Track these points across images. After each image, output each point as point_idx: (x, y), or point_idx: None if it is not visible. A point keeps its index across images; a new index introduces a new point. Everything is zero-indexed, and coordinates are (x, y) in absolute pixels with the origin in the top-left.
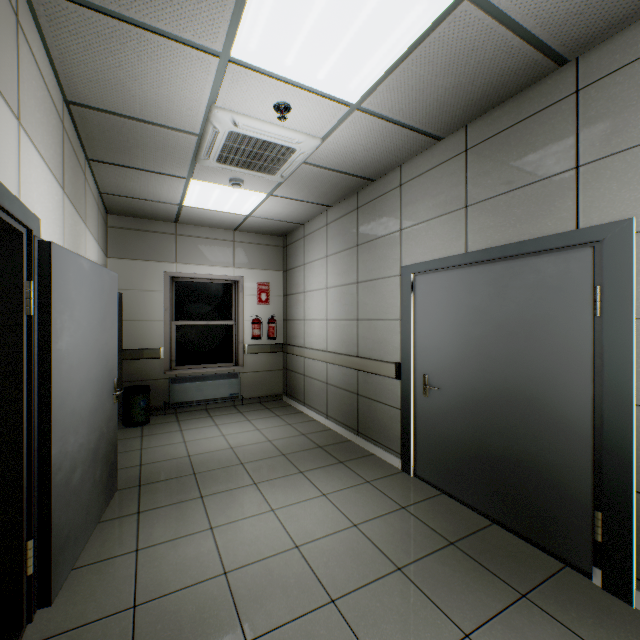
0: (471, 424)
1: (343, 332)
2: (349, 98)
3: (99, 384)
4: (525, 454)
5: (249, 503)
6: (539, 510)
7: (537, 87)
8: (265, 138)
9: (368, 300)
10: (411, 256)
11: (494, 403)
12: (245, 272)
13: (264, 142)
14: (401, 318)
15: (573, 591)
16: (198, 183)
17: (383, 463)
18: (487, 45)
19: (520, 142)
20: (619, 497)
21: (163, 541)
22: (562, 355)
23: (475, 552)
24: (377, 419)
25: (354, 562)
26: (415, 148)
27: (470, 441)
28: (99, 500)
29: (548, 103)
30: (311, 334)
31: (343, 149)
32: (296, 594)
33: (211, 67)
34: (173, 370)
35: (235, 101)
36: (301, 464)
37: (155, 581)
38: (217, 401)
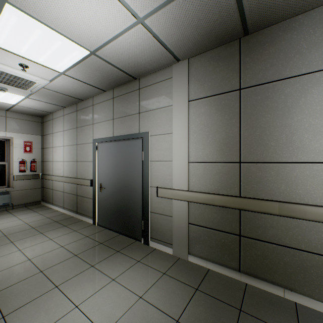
0: (114, 200)
1: (71, 167)
2: (58, 70)
3: None
4: (128, 207)
5: (6, 250)
6: (131, 225)
7: (131, 83)
8: (16, 75)
9: (81, 152)
10: (97, 135)
11: (120, 191)
12: (15, 134)
13: (16, 76)
14: (93, 161)
15: (135, 246)
16: None
17: (86, 223)
18: (107, 68)
19: (127, 100)
20: (147, 214)
21: None
22: (136, 173)
23: (108, 244)
24: (85, 205)
25: (56, 258)
26: (96, 92)
27: (114, 206)
28: None
29: (133, 90)
30: (56, 168)
31: (63, 86)
32: (24, 274)
33: None
34: None
35: None
36: (43, 230)
37: None
38: None
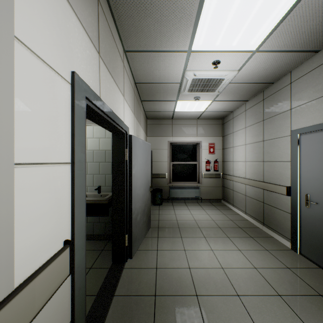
0: None
1: (254, 168)
2: (251, 48)
3: (145, 185)
4: None
5: (201, 244)
6: None
7: None
8: (208, 77)
9: (269, 150)
10: (297, 124)
11: None
12: (202, 138)
13: (208, 79)
14: (290, 160)
15: None
16: (180, 102)
17: (278, 243)
18: None
19: None
20: None
21: (166, 249)
22: None
23: None
24: (275, 217)
25: (252, 283)
26: (299, 60)
27: None
28: (145, 229)
29: None
30: (236, 169)
31: (251, 72)
32: (220, 286)
33: (184, 56)
34: (171, 183)
35: (194, 66)
36: (228, 233)
37: (163, 262)
38: (189, 199)
